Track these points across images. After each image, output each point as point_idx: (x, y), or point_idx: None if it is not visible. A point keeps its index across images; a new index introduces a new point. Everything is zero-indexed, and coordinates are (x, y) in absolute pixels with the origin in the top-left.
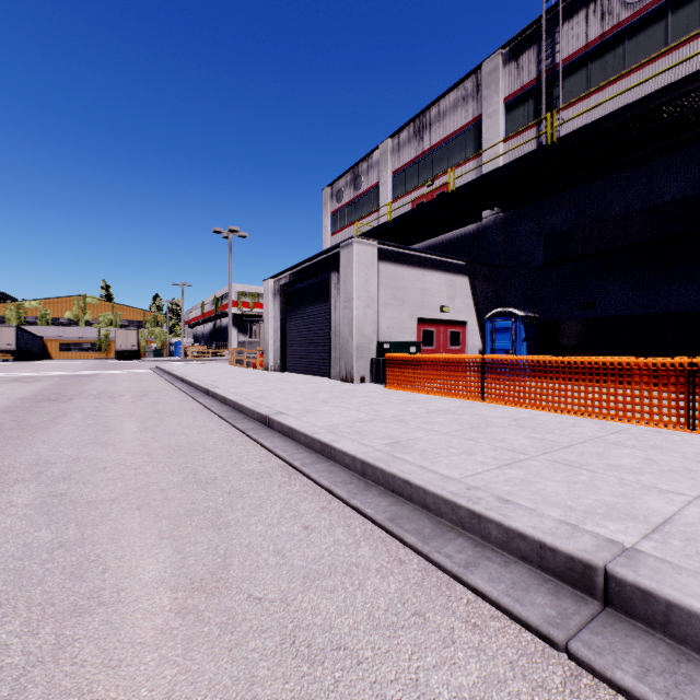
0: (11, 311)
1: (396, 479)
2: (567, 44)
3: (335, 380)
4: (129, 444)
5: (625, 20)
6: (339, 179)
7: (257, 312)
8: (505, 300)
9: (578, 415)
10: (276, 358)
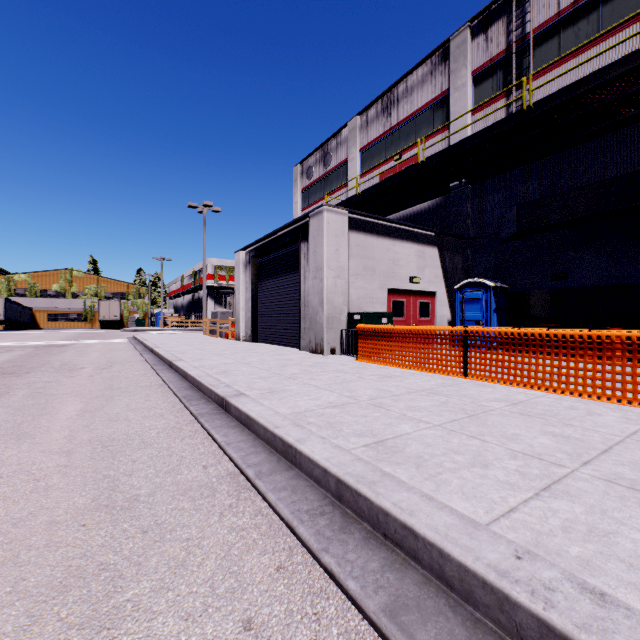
0: (1, 283)
1: (390, 519)
2: (537, 13)
3: (304, 351)
4: (53, 436)
5: None
6: (309, 157)
7: (233, 284)
8: (474, 271)
9: (583, 397)
10: (247, 328)
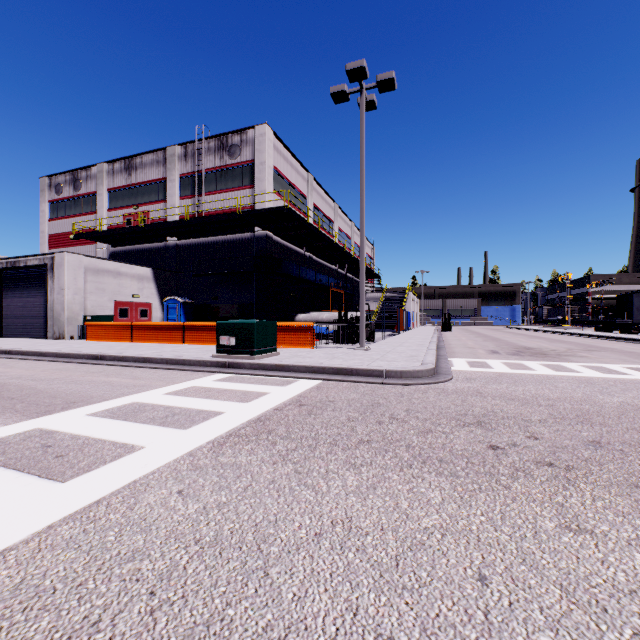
0: None
1: (67, 354)
2: (207, 162)
3: (51, 339)
4: None
5: (228, 165)
6: (59, 175)
7: None
8: (180, 291)
9: (161, 343)
10: None
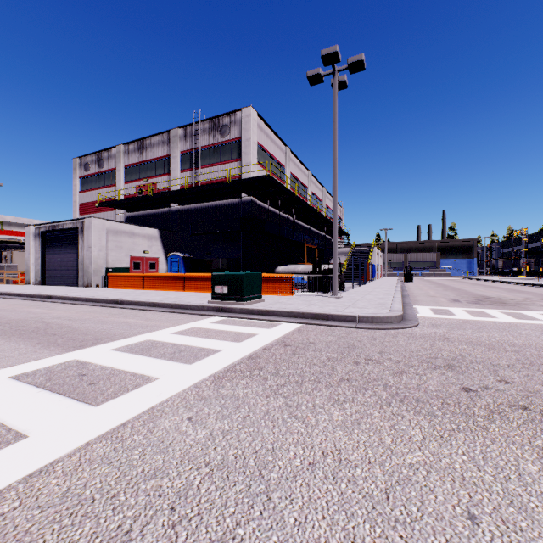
0: None
1: (94, 299)
2: (203, 140)
3: (81, 287)
4: None
5: (220, 142)
6: (87, 156)
7: (1, 238)
8: (181, 248)
9: (166, 290)
10: (37, 276)
